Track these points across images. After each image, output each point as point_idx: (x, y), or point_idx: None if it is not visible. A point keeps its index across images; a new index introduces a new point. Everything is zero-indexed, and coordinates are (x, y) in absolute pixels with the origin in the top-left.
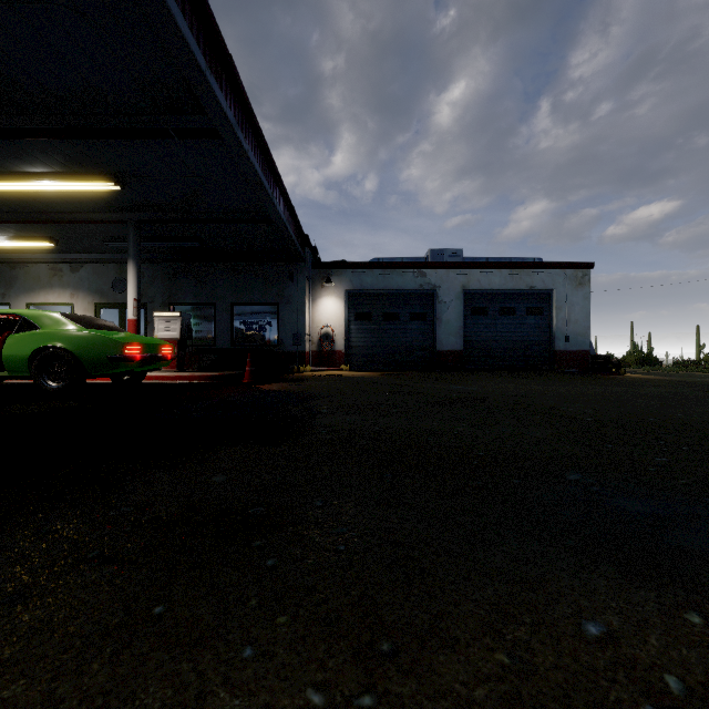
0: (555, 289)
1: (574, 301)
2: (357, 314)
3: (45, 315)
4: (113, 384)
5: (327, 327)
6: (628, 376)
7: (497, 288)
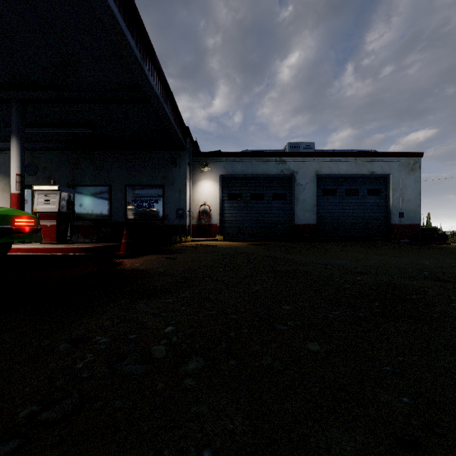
0: (391, 174)
1: (407, 184)
2: (229, 194)
3: None
4: None
5: (205, 205)
6: (454, 245)
7: (344, 173)
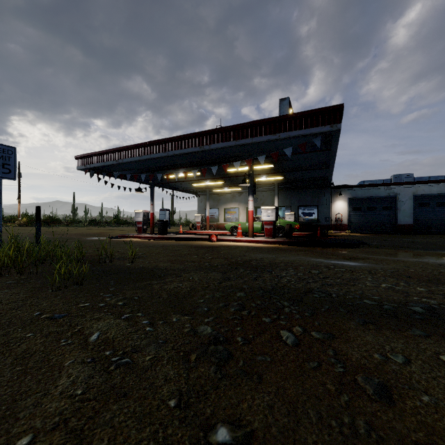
0: None
1: None
2: (353, 208)
3: None
4: None
5: (338, 214)
6: None
7: (435, 193)
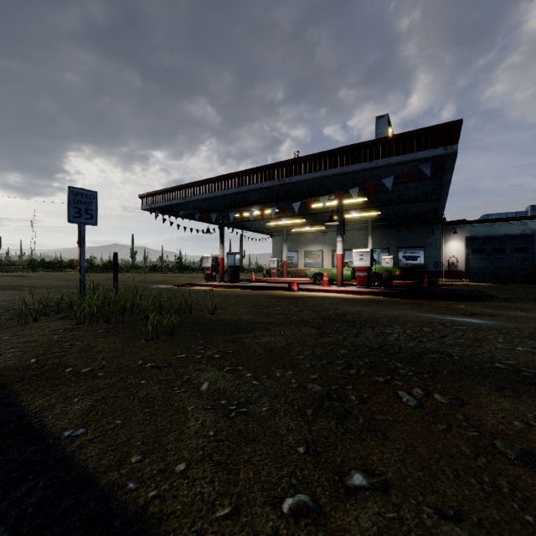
0: None
1: None
2: (473, 249)
3: None
4: None
5: (452, 257)
6: None
7: None
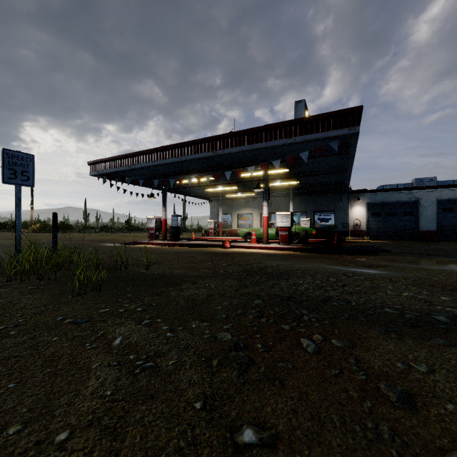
0: None
1: None
2: (372, 213)
3: None
4: None
5: (356, 219)
6: None
7: None
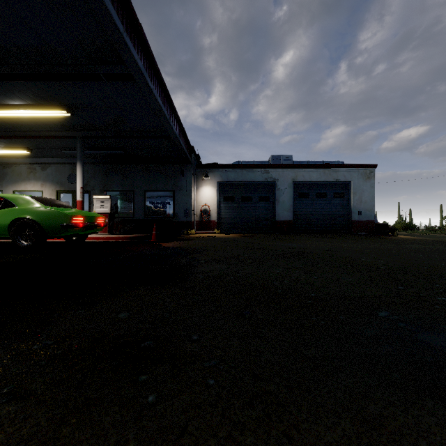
0: (352, 181)
1: (364, 189)
2: (225, 197)
3: (20, 197)
4: (66, 243)
5: (205, 205)
6: (399, 237)
7: (315, 180)
